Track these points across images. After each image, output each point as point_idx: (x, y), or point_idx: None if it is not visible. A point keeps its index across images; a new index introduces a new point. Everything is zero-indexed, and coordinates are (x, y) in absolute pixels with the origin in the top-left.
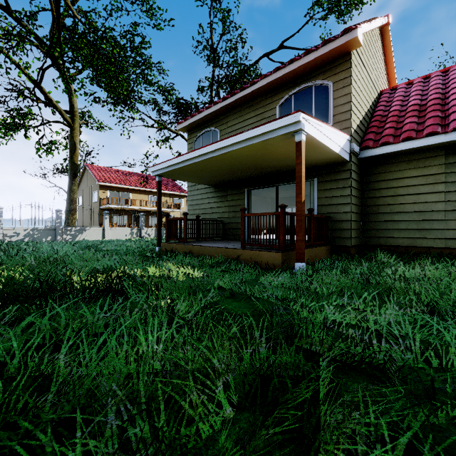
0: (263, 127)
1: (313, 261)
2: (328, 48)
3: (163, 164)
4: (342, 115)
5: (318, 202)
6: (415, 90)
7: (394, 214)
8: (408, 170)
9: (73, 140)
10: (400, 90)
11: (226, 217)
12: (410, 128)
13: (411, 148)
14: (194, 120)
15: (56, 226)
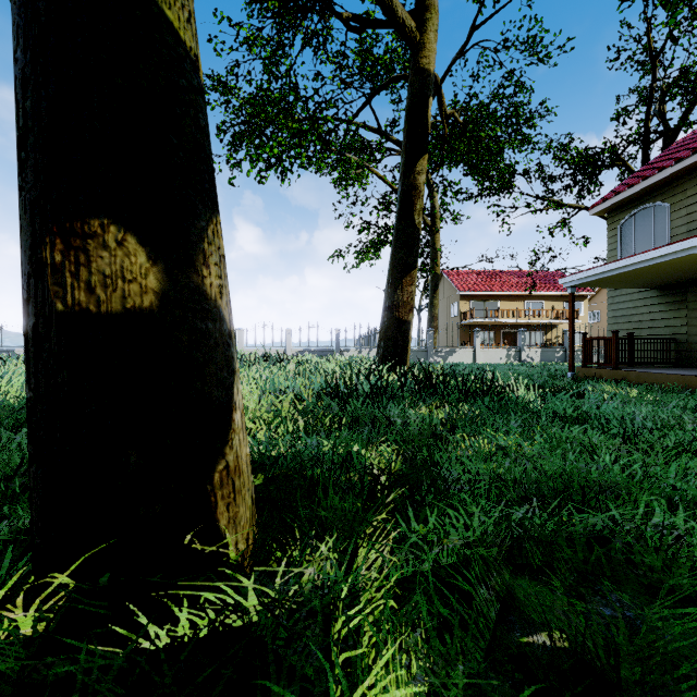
0: None
1: None
2: None
3: (581, 275)
4: None
5: None
6: None
7: None
8: None
9: (434, 246)
10: None
11: (682, 333)
12: None
13: None
14: (621, 199)
15: (428, 347)
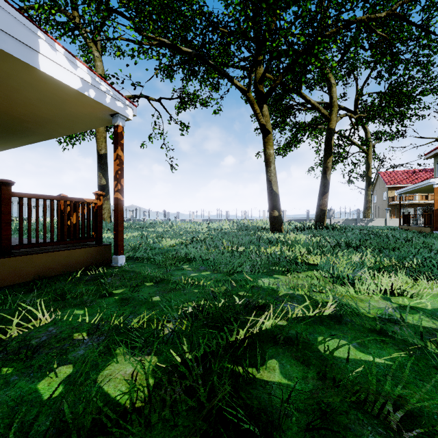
0: (423, 182)
1: None
2: None
3: (398, 191)
4: None
5: None
6: None
7: None
8: None
9: (368, 162)
10: None
11: None
12: None
13: None
14: (433, 154)
15: (356, 218)
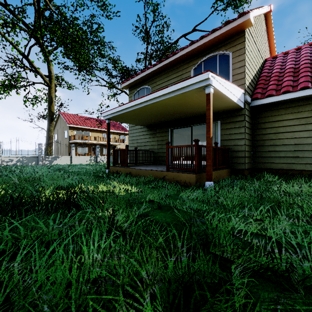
0: (182, 83)
1: (218, 180)
2: (229, 27)
3: (111, 111)
4: (238, 75)
5: (221, 138)
6: (290, 58)
7: (276, 146)
8: (286, 115)
9: (51, 95)
10: (279, 58)
11: (155, 148)
12: (288, 84)
13: (289, 99)
14: (133, 81)
15: (38, 155)
